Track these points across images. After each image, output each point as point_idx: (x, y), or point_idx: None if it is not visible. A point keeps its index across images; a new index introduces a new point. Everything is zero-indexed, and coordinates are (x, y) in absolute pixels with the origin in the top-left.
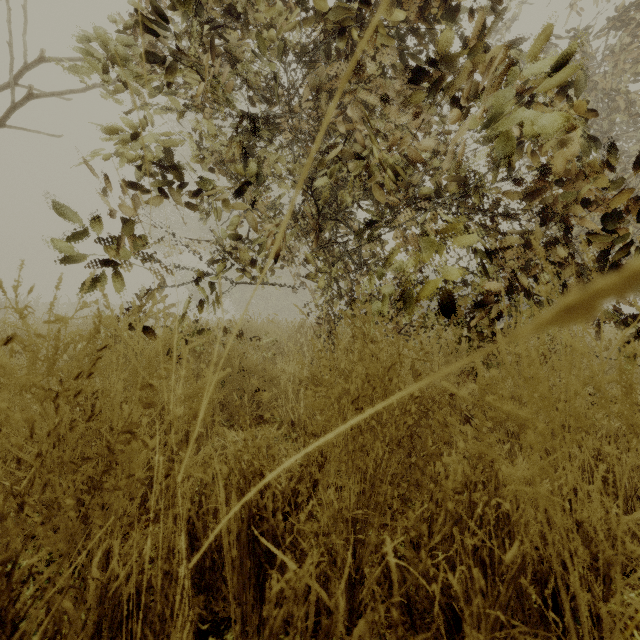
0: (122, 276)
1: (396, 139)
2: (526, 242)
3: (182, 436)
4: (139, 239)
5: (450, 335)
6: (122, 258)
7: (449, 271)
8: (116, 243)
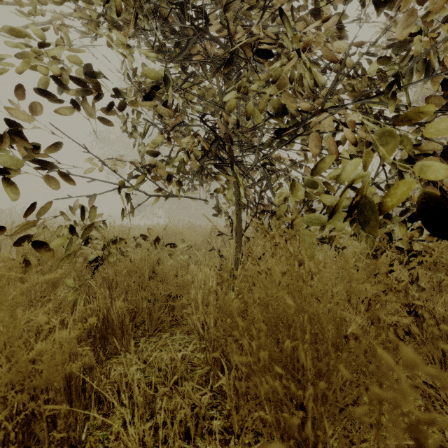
0: (9, 183)
1: (312, 38)
2: (446, 149)
3: (59, 381)
4: (26, 141)
5: (365, 246)
6: (10, 164)
7: (430, 166)
8: (1, 146)
